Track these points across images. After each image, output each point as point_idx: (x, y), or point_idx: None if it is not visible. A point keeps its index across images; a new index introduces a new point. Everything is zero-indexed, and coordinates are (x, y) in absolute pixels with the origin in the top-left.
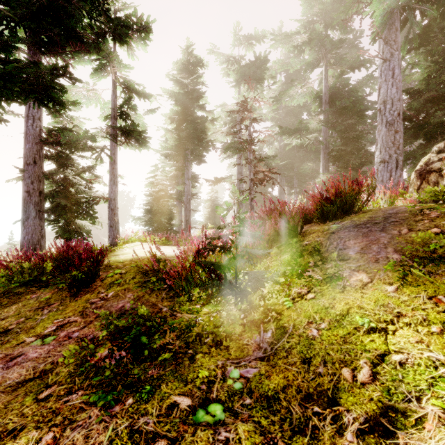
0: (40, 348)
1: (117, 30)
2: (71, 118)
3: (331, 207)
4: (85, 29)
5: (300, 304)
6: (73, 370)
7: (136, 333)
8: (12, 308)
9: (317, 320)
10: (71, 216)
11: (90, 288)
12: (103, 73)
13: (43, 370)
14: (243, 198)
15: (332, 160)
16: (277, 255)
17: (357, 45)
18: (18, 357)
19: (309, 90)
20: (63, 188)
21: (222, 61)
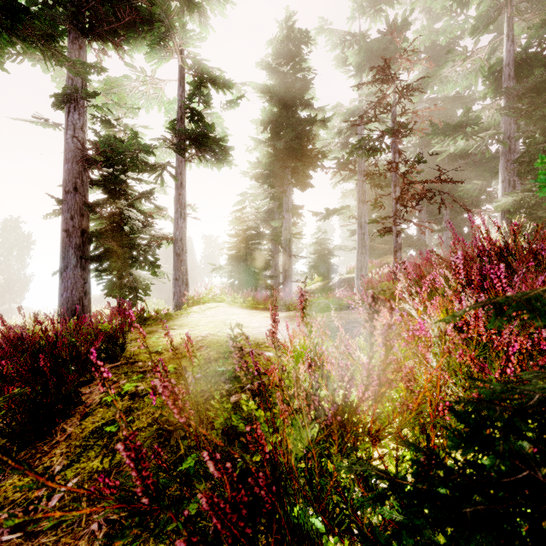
0: None
1: None
2: (125, 127)
3: None
4: None
5: None
6: None
7: None
8: None
9: None
10: (123, 264)
11: (46, 443)
12: (164, 52)
13: None
14: None
15: (524, 171)
16: None
17: None
18: None
19: (477, 64)
20: (115, 225)
21: (336, 44)
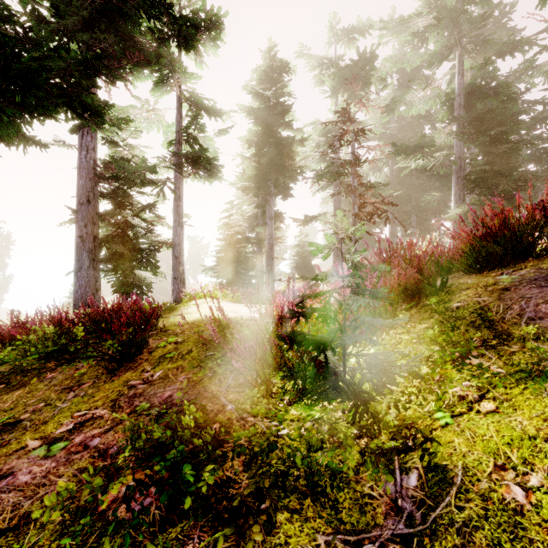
0: (38, 465)
1: (181, 32)
2: (129, 147)
3: (493, 248)
4: (144, 35)
5: (467, 421)
6: (68, 522)
7: (177, 457)
8: (13, 395)
9: (516, 464)
10: (129, 266)
11: (134, 363)
12: (166, 87)
13: (25, 514)
14: (356, 230)
15: (470, 187)
16: (406, 324)
17: (505, 24)
18: (3, 480)
19: (435, 91)
20: (121, 231)
21: (314, 66)
